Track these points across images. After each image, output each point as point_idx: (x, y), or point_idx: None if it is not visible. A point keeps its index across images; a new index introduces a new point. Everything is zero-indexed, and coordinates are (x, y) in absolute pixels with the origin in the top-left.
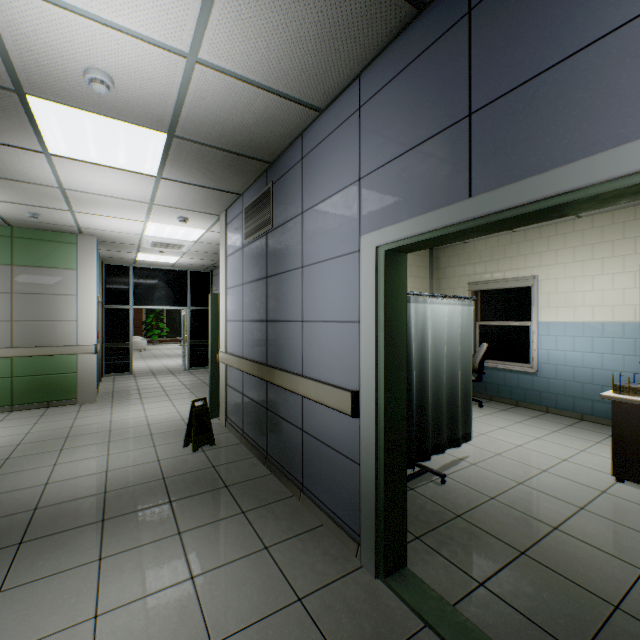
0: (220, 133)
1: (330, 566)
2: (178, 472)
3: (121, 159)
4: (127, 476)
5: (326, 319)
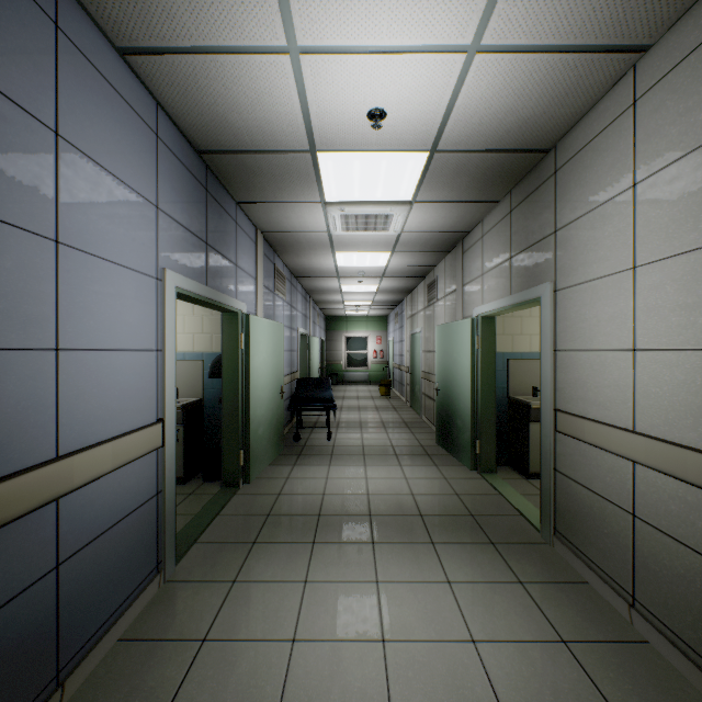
0: None
1: (186, 591)
2: None
3: None
4: None
5: (117, 347)
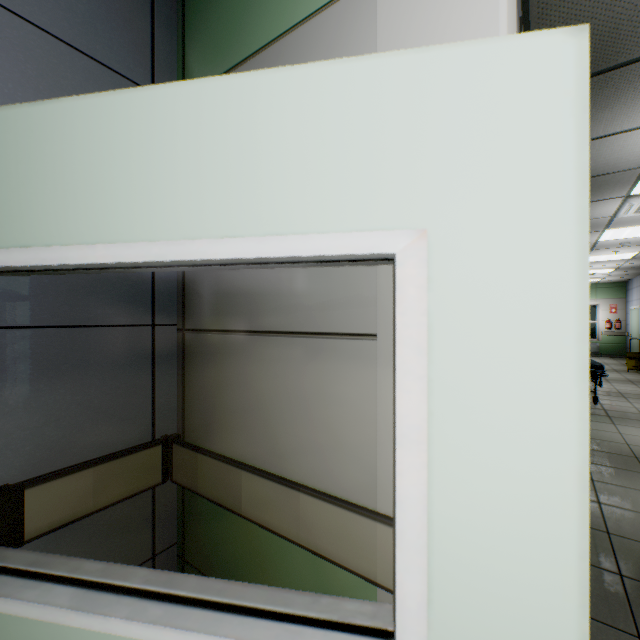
0: (639, 81)
1: None
2: None
3: None
4: None
5: None
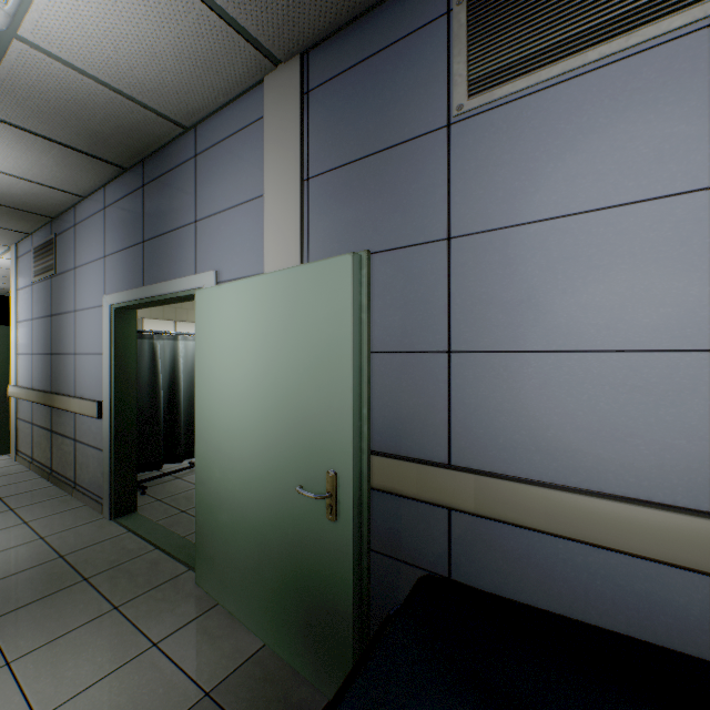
0: None
1: (78, 522)
2: None
3: None
4: None
5: (89, 352)
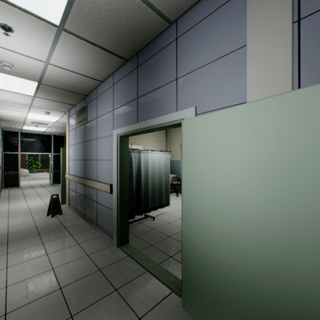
0: (62, 84)
1: (102, 246)
2: (44, 225)
3: (15, 89)
4: (18, 228)
5: (104, 159)
